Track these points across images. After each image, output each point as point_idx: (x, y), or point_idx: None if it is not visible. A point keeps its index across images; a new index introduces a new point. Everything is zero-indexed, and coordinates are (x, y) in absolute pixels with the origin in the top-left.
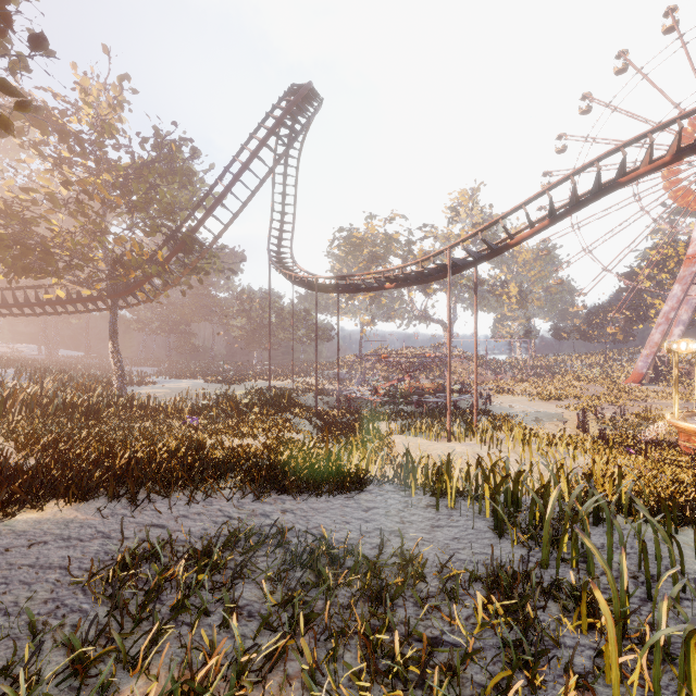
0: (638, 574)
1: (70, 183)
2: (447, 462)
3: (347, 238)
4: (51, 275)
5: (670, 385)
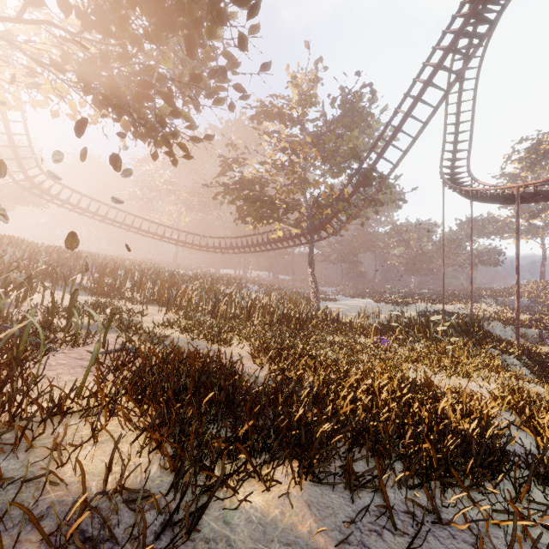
0: None
1: (285, 148)
2: None
3: (532, 147)
4: (275, 220)
5: None
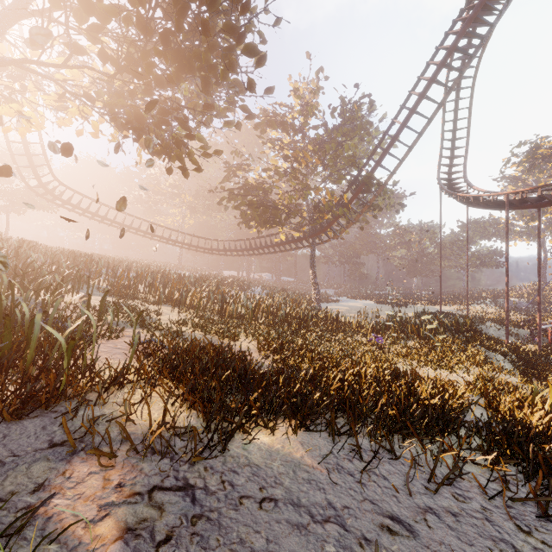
0: None
1: (288, 157)
2: None
3: (530, 151)
4: (278, 224)
5: None
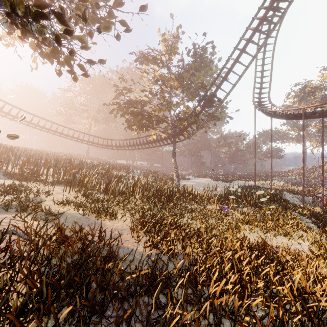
0: None
1: (158, 80)
2: None
3: (302, 89)
4: (151, 128)
5: None
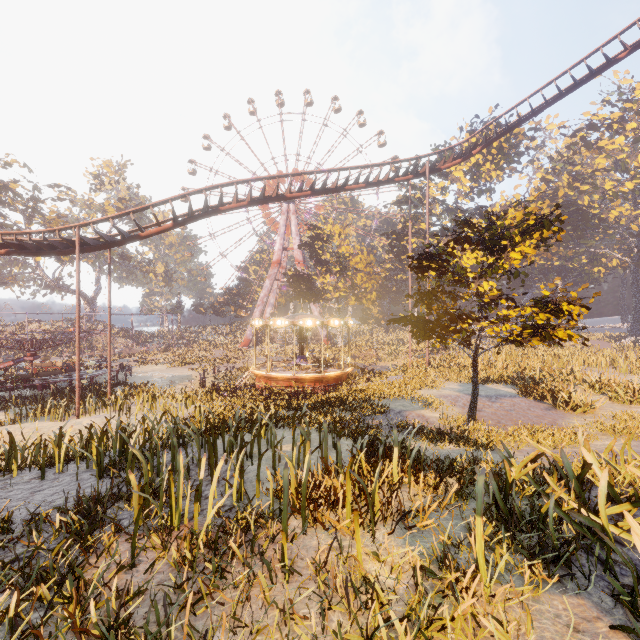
0: (190, 466)
1: None
2: (60, 435)
3: None
4: None
5: (264, 346)
